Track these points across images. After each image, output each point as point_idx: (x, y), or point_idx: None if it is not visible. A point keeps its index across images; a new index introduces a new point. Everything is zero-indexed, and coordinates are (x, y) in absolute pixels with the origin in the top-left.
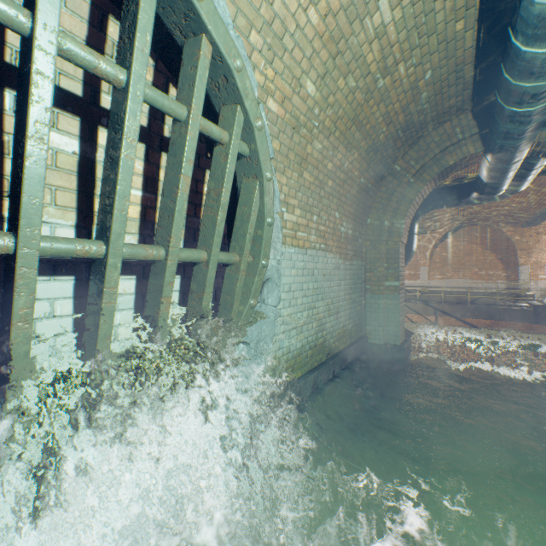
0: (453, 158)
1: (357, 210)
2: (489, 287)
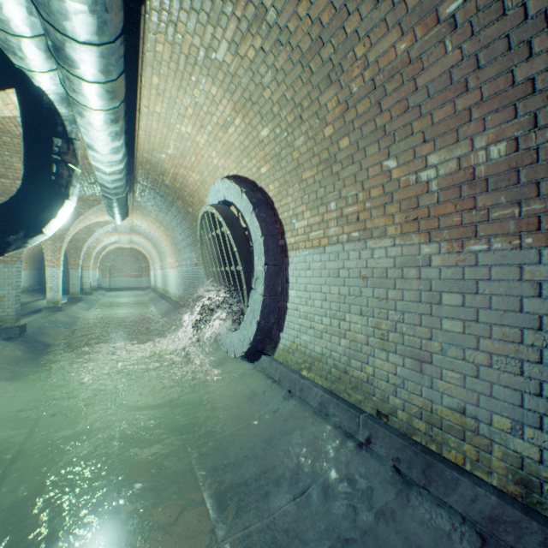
0: None
1: (523, 59)
2: None
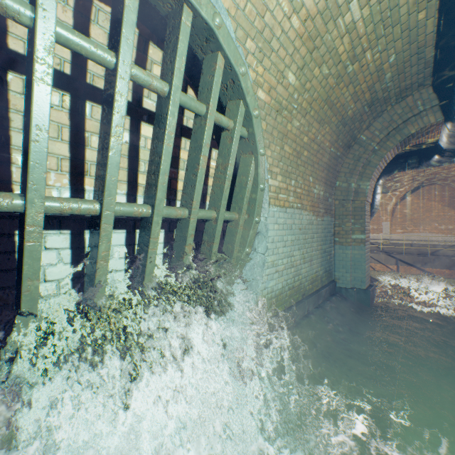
0: (414, 127)
1: (327, 174)
2: (448, 240)
